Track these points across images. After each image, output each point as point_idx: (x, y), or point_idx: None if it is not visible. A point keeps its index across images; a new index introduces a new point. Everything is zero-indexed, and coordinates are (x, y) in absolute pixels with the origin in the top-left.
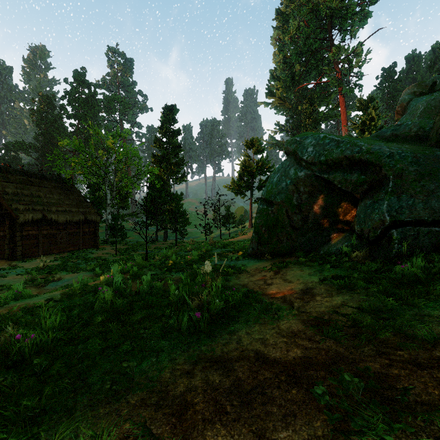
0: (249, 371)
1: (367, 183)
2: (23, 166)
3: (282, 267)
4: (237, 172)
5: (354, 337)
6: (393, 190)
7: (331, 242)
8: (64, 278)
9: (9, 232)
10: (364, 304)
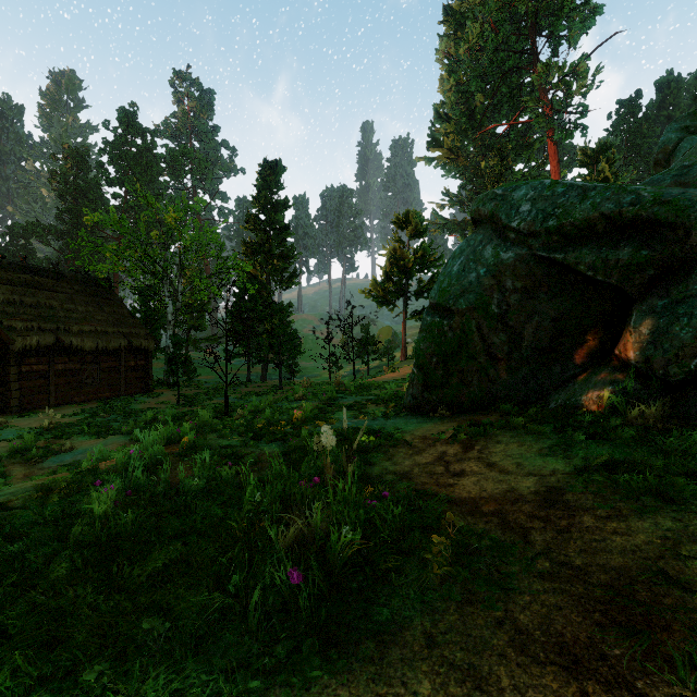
0: None
1: (655, 264)
2: (39, 262)
3: (476, 435)
4: (382, 267)
5: None
6: None
7: (573, 385)
8: (80, 446)
9: None
10: None
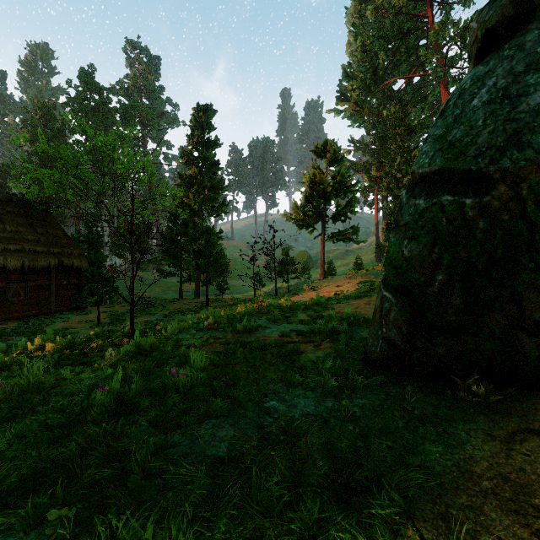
0: None
1: None
2: None
3: None
4: (302, 192)
5: None
6: None
7: None
8: None
9: None
10: None
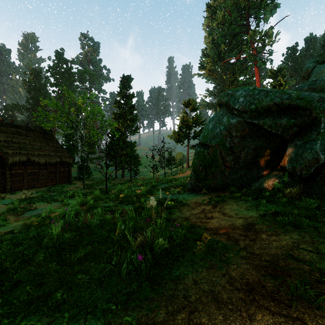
0: None
1: (297, 125)
2: (18, 122)
3: (219, 201)
4: (177, 125)
5: None
6: None
7: (262, 179)
8: (39, 207)
9: (0, 171)
10: (324, 249)
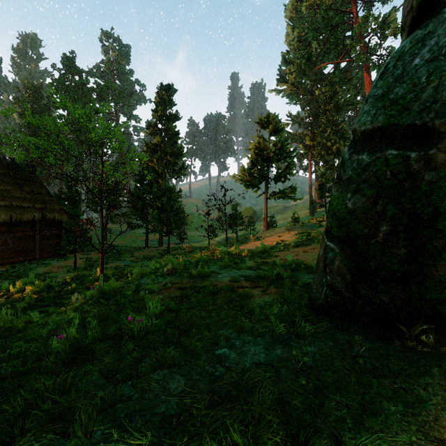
0: None
1: None
2: None
3: None
4: (248, 157)
5: None
6: None
7: None
8: None
9: None
10: None
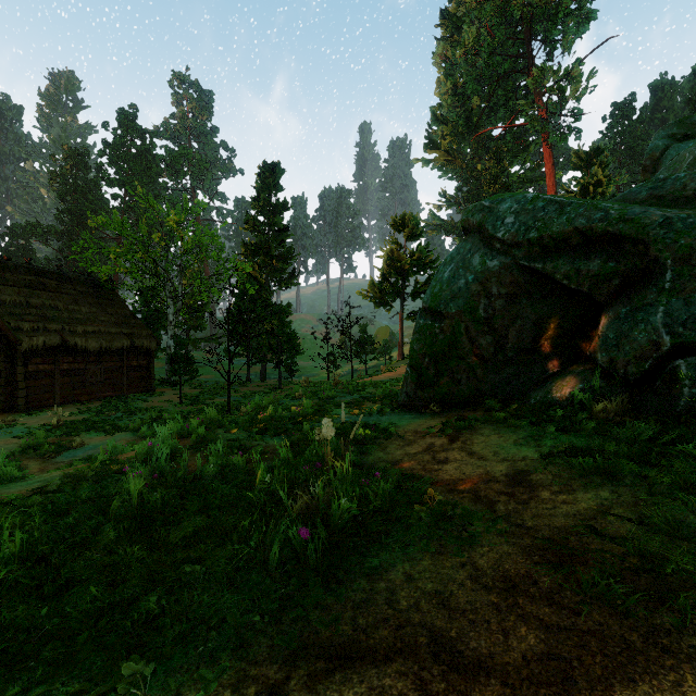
0: (419, 695)
1: (620, 275)
2: (38, 262)
3: (462, 429)
4: (379, 269)
5: (656, 600)
6: (675, 285)
7: (550, 383)
8: (90, 443)
9: (5, 367)
10: (654, 515)
